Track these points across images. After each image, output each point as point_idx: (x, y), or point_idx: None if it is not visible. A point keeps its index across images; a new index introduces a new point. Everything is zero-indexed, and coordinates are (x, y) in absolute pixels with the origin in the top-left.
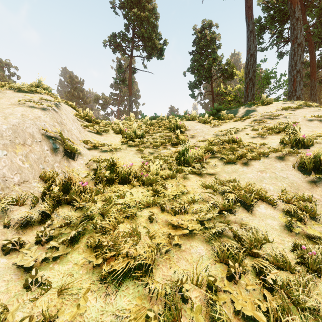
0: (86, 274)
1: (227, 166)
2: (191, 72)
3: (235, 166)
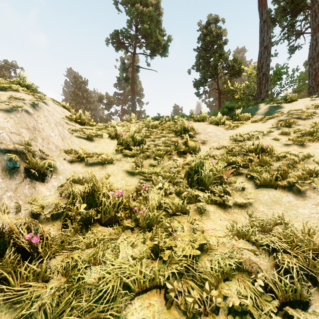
0: None
1: (262, 192)
2: (196, 69)
3: (275, 191)
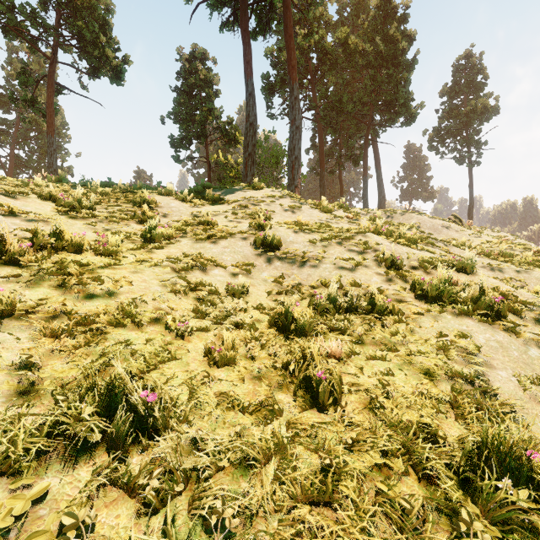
0: (59, 296)
1: (197, 244)
2: (175, 120)
3: (205, 243)
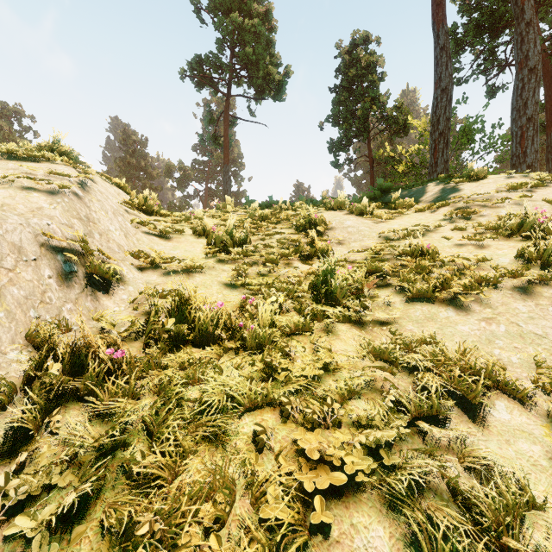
0: None
1: (414, 306)
2: (334, 122)
3: (431, 306)
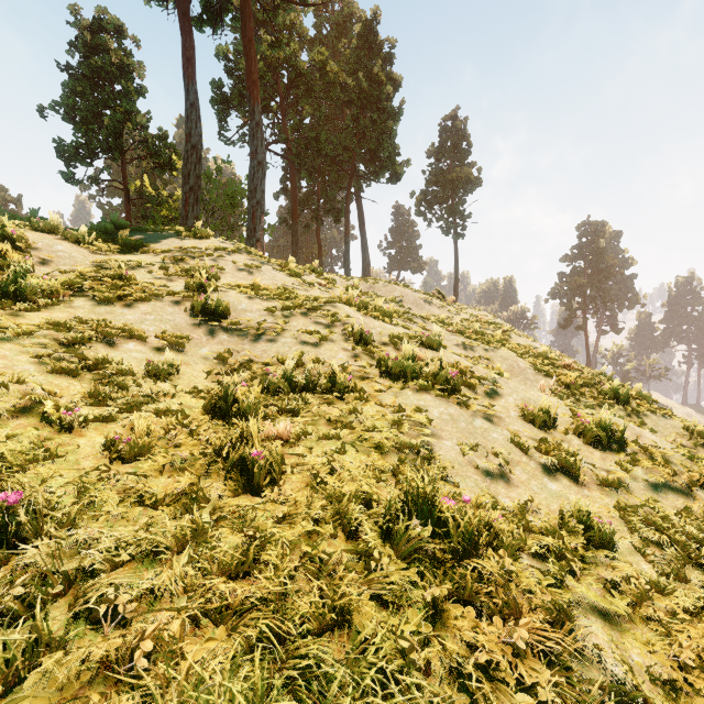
0: None
1: (101, 307)
2: (66, 116)
3: (114, 307)
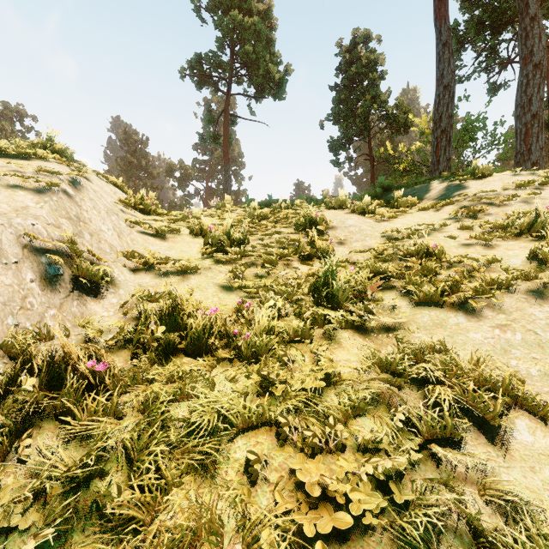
0: None
1: (421, 311)
2: (334, 121)
3: (439, 311)
